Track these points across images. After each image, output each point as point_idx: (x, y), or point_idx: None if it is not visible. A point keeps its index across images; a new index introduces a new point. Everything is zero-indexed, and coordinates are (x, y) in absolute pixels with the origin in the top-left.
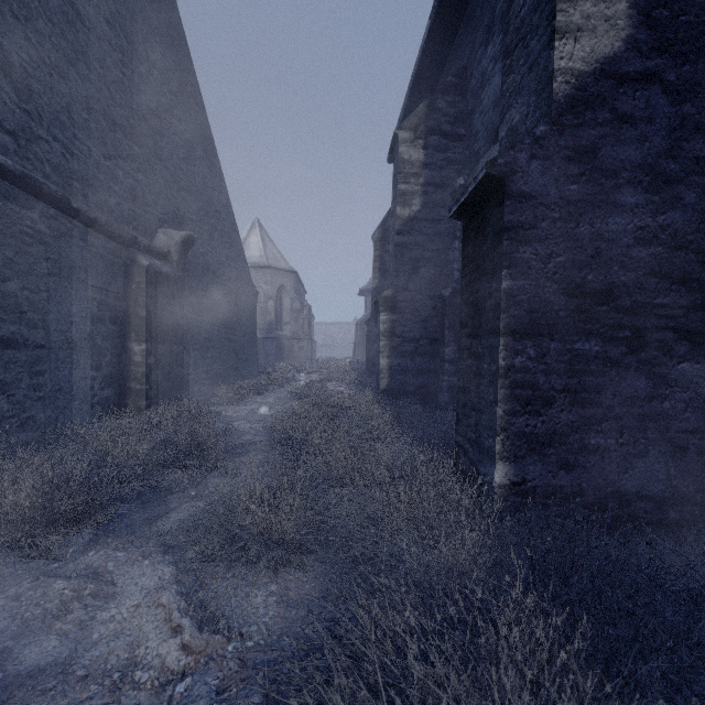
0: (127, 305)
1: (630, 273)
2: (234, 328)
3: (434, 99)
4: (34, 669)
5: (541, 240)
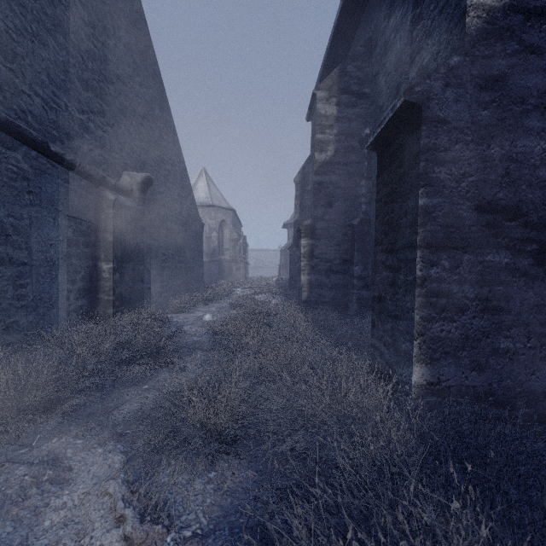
0: (97, 232)
1: (537, 191)
2: (184, 252)
3: (345, 65)
4: None
5: (455, 161)
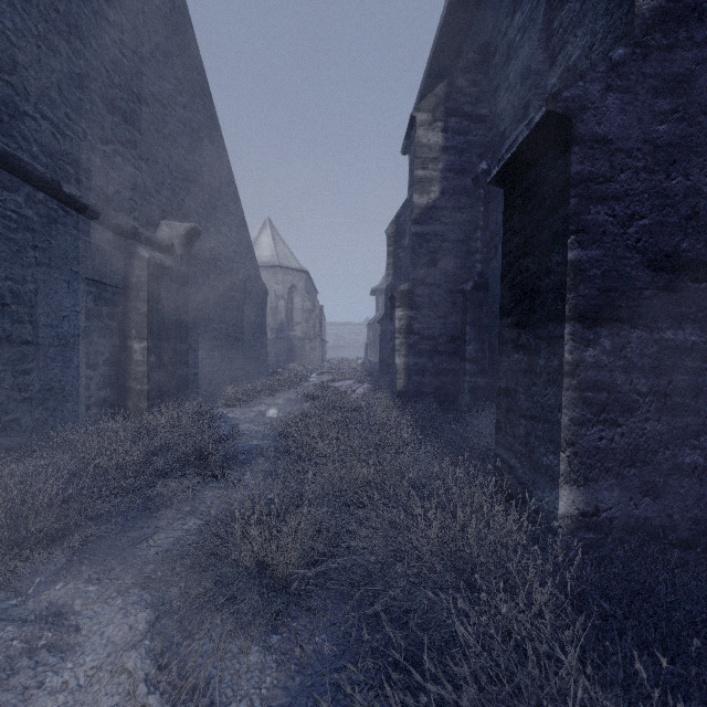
0: (126, 300)
1: None
2: (242, 327)
3: (454, 78)
4: None
5: (619, 197)
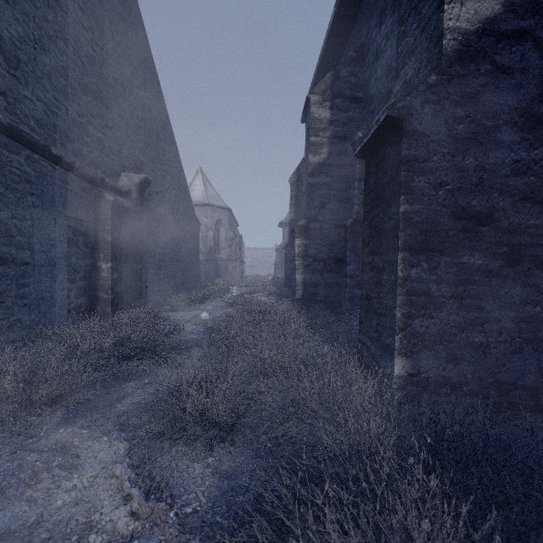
0: (96, 232)
1: (508, 199)
2: (181, 251)
3: (338, 70)
4: (5, 532)
5: (433, 171)
